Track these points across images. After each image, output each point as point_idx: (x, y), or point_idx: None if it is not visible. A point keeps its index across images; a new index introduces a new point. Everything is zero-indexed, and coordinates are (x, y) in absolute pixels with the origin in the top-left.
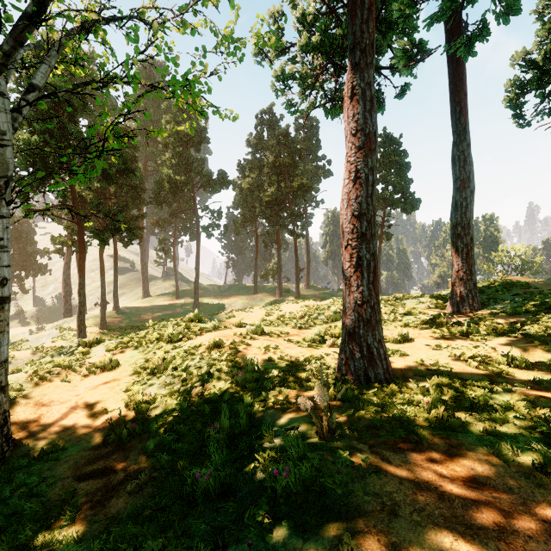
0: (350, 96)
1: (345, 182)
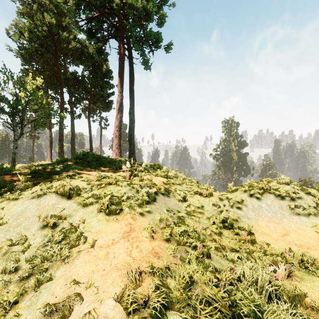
0: (60, 128)
1: (60, 139)
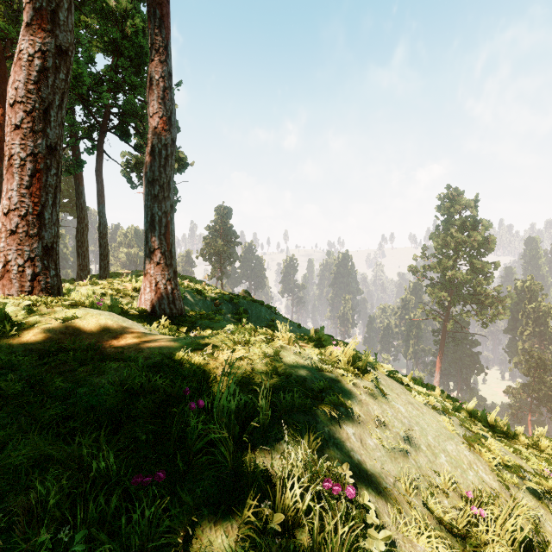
0: None
1: None
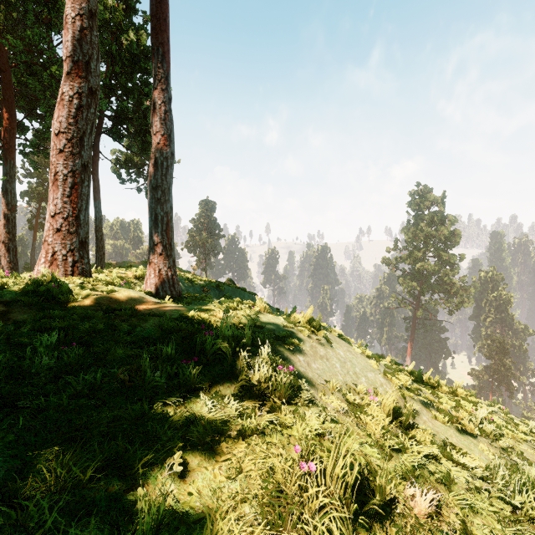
0: (5, 190)
1: (3, 220)
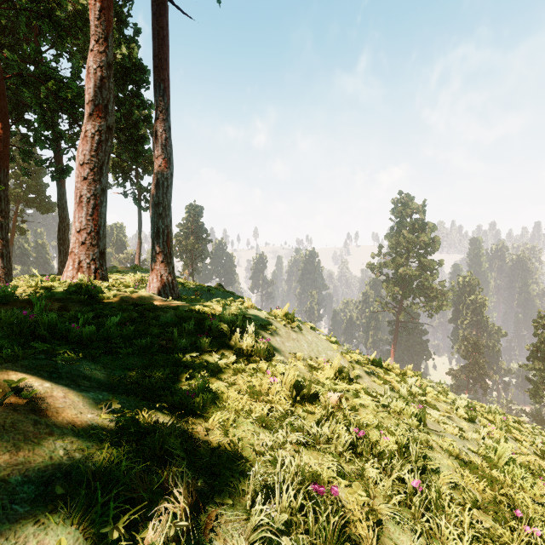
0: None
1: None
